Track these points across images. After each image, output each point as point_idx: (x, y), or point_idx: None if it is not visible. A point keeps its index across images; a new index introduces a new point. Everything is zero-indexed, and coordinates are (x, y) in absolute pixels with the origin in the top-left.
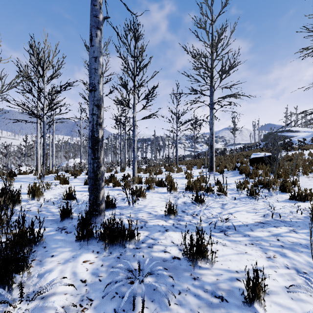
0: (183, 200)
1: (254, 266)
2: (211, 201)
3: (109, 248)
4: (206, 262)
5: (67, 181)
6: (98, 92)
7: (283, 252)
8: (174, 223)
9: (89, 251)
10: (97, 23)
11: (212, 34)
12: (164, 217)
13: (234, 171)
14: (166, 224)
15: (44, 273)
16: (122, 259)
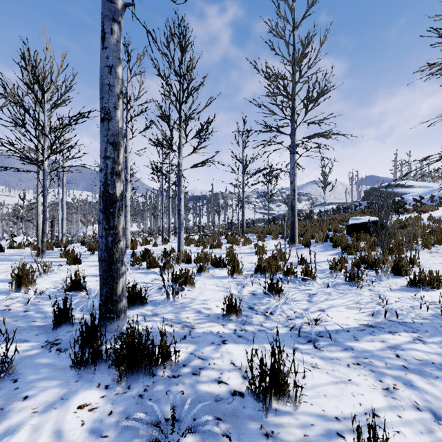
0: (251, 289)
1: (369, 419)
2: (292, 290)
3: (127, 378)
4: (287, 402)
5: (79, 260)
6: (115, 122)
7: (408, 379)
8: (237, 329)
9: (92, 385)
10: (113, 12)
11: (294, 46)
12: (220, 319)
13: (324, 244)
14: (223, 331)
15: (2, 435)
16: (147, 400)
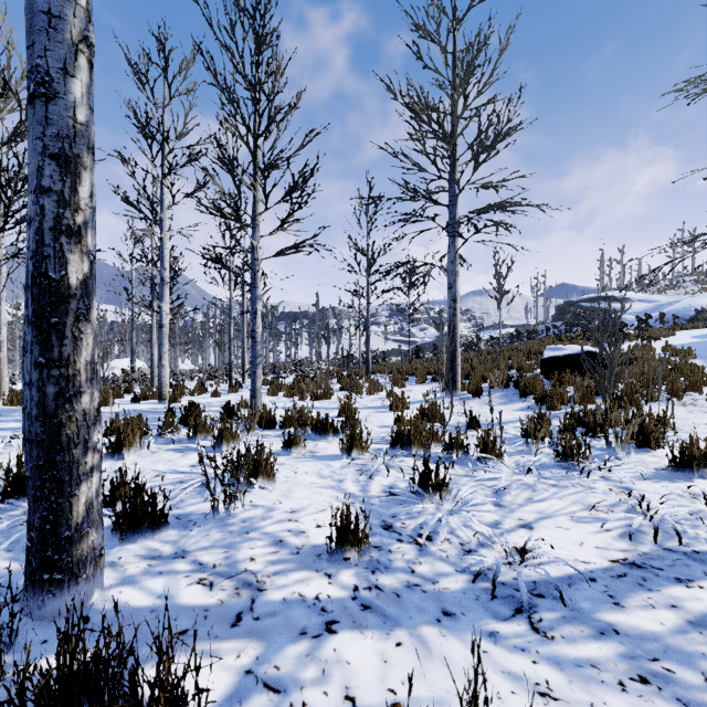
0: (385, 481)
1: None
2: (463, 481)
3: None
4: None
5: None
6: (64, 107)
7: None
8: (359, 586)
9: None
10: None
11: (455, 54)
12: (324, 560)
13: (505, 391)
14: (328, 594)
15: None
16: None
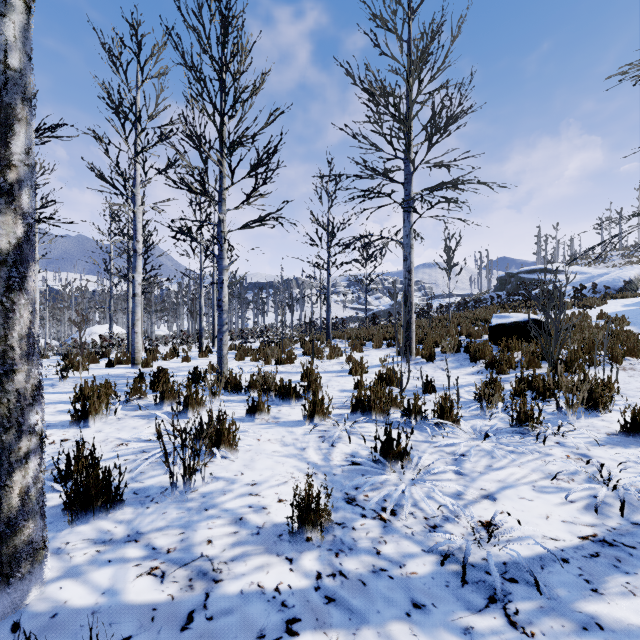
0: (347, 448)
1: None
2: (422, 448)
3: None
4: None
5: None
6: None
7: None
8: (322, 572)
9: None
10: None
11: (410, 42)
12: (285, 541)
13: (456, 356)
14: (289, 584)
15: None
16: None
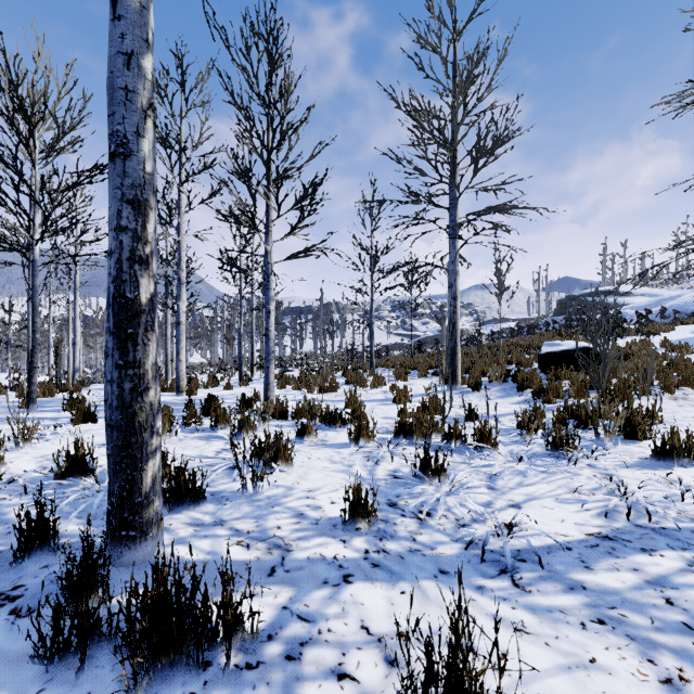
0: (390, 466)
1: None
2: (460, 468)
3: (149, 679)
4: None
5: (93, 416)
6: (137, 162)
7: None
8: (369, 549)
9: None
10: None
11: (456, 64)
12: (339, 529)
13: (504, 385)
14: (344, 555)
15: None
16: None
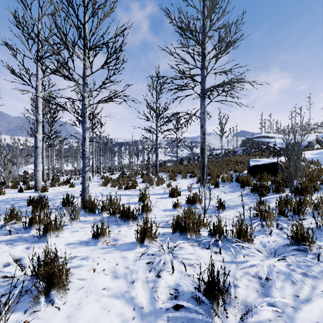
0: (170, 279)
1: None
2: (232, 271)
3: None
4: None
5: None
6: None
7: None
8: None
9: None
10: None
11: None
12: None
13: (231, 184)
14: None
15: None
16: None
